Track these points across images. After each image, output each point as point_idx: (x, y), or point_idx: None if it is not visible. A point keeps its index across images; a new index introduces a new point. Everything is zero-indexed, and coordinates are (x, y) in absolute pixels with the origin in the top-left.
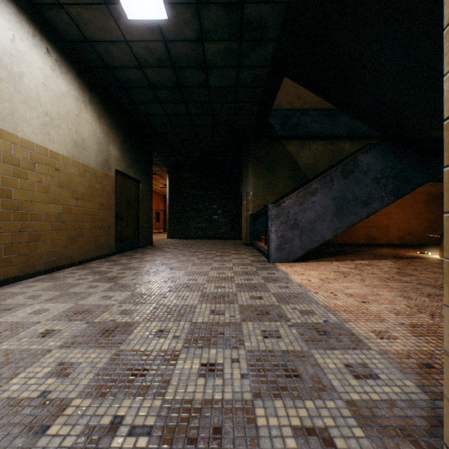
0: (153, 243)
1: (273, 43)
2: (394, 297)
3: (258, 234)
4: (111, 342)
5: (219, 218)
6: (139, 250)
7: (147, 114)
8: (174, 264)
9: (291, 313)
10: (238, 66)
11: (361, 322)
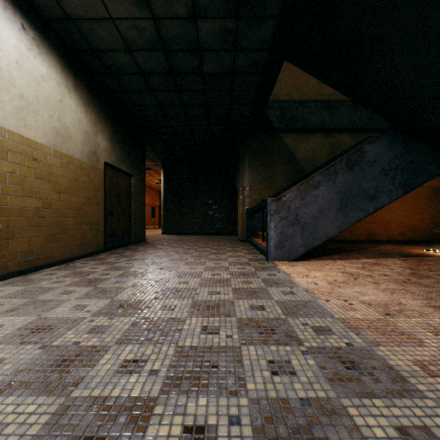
0: (147, 239)
1: (273, 21)
2: (422, 307)
3: (255, 230)
4: (64, 383)
5: (214, 214)
6: (130, 246)
7: (139, 105)
8: (165, 263)
9: (303, 332)
10: (234, 49)
11: (395, 346)
